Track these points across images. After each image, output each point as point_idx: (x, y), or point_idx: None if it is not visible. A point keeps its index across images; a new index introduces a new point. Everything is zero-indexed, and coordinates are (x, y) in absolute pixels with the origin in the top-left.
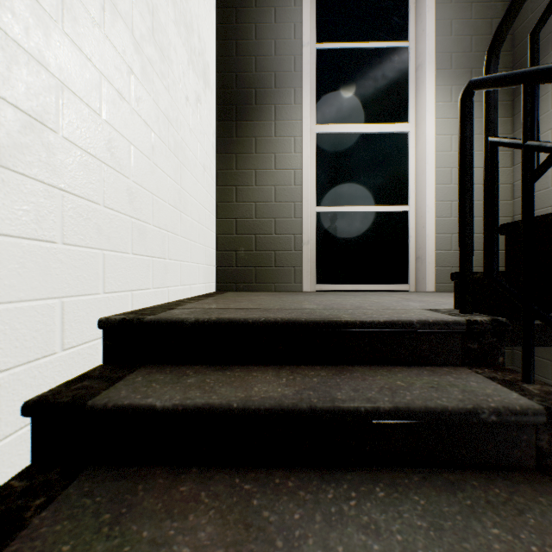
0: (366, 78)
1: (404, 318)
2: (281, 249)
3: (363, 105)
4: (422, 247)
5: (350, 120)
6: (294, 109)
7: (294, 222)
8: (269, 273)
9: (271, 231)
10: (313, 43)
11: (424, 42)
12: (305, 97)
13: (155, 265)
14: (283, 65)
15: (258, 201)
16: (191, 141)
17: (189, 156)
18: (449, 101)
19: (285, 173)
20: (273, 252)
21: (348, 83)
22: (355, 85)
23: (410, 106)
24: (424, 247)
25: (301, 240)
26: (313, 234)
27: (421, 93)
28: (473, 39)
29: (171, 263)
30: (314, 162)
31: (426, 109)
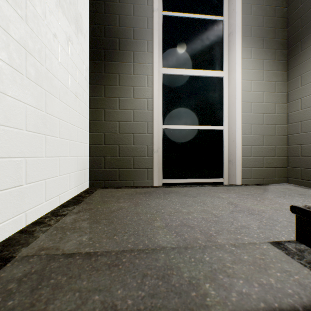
0: (196, 39)
1: (285, 303)
2: (138, 156)
3: (194, 57)
4: (232, 154)
5: (185, 66)
6: (147, 55)
7: (147, 136)
8: (129, 173)
9: (130, 142)
10: (160, 11)
11: (234, 17)
12: (155, 47)
13: (2, 198)
14: (139, 23)
15: (121, 120)
16: (61, 73)
17: (57, 85)
18: (250, 58)
19: (141, 101)
20: (132, 157)
21: (184, 40)
22: (189, 43)
23: (224, 59)
24: (234, 155)
25: (152, 149)
26: (160, 144)
27: (232, 51)
28: (264, 18)
29: (30, 186)
30: (161, 94)
31: (236, 62)
